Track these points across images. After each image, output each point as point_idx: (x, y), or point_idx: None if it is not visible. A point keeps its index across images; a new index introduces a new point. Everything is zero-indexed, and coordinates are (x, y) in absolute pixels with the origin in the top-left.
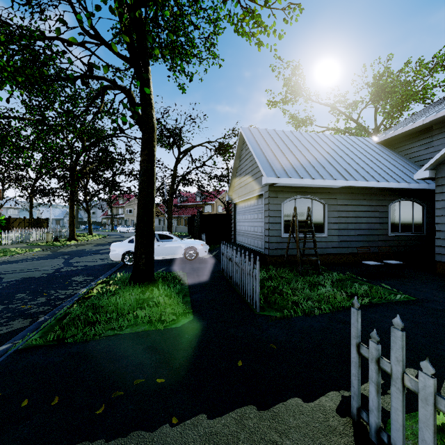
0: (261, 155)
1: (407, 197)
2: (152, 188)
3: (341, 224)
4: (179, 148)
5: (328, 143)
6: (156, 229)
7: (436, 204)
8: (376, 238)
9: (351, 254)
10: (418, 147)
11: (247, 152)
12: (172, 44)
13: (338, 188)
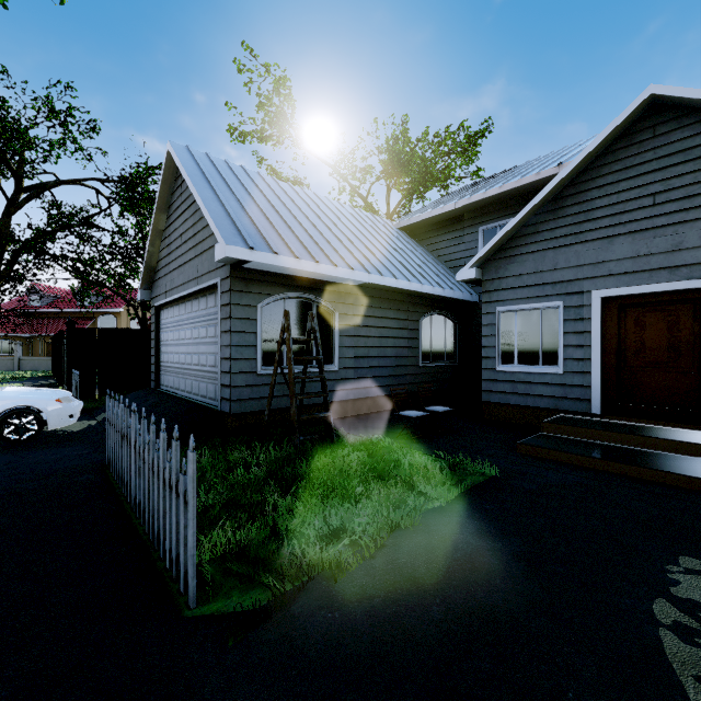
0: (215, 201)
1: (439, 310)
2: None
3: (359, 348)
4: (19, 177)
5: (336, 212)
6: None
7: (483, 319)
8: (405, 370)
9: (373, 398)
10: (448, 242)
11: (183, 197)
12: None
13: (356, 287)
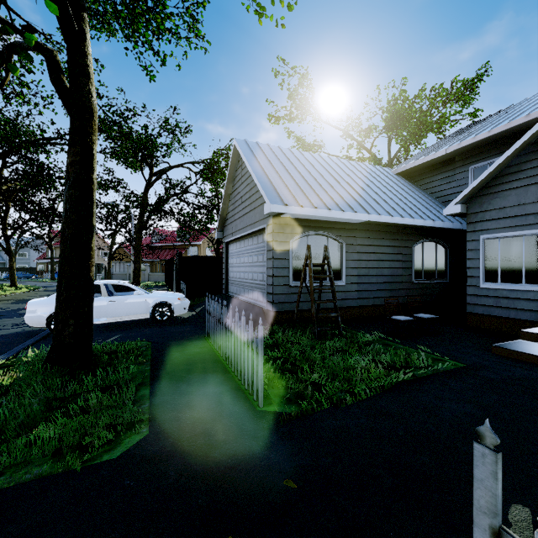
0: (263, 175)
1: (430, 238)
2: (89, 209)
3: (361, 269)
4: (151, 167)
5: (344, 169)
6: (119, 278)
7: (467, 245)
8: (399, 286)
9: (372, 306)
10: (440, 181)
11: (243, 173)
12: (133, 3)
13: (358, 224)
